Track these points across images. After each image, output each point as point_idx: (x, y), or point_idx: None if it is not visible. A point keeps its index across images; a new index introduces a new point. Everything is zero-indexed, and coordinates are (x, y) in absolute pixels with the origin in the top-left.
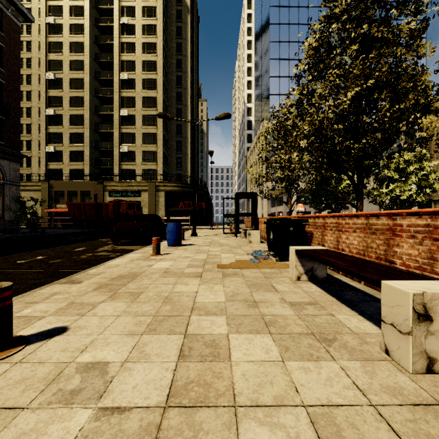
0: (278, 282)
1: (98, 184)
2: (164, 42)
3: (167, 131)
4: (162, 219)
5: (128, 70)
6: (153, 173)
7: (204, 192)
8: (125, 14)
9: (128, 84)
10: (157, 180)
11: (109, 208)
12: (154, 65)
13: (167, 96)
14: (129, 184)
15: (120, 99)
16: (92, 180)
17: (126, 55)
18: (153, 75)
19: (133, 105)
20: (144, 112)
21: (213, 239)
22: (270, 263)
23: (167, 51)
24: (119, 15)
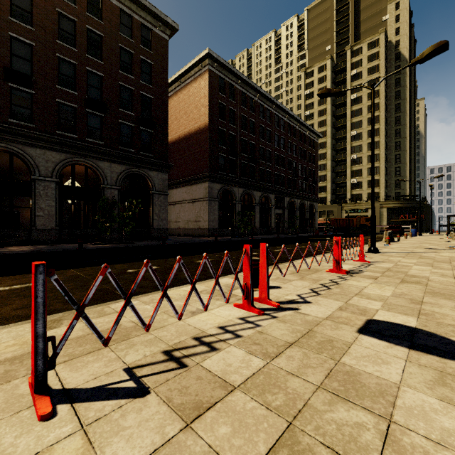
0: (447, 239)
1: (338, 206)
2: (385, 98)
3: (387, 161)
4: (385, 227)
5: (356, 128)
6: (376, 195)
7: (423, 205)
8: (354, 91)
9: (356, 137)
10: (379, 199)
11: (354, 221)
12: (377, 118)
13: (387, 135)
14: (359, 204)
15: (350, 148)
16: (334, 203)
17: (355, 118)
18: (376, 126)
19: (360, 150)
20: (369, 154)
21: (432, 236)
22: (450, 238)
23: (387, 102)
24: (350, 94)
